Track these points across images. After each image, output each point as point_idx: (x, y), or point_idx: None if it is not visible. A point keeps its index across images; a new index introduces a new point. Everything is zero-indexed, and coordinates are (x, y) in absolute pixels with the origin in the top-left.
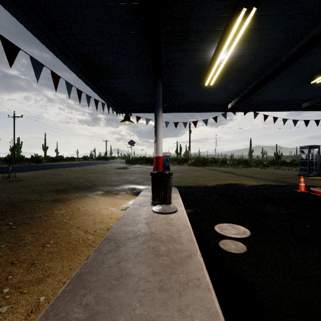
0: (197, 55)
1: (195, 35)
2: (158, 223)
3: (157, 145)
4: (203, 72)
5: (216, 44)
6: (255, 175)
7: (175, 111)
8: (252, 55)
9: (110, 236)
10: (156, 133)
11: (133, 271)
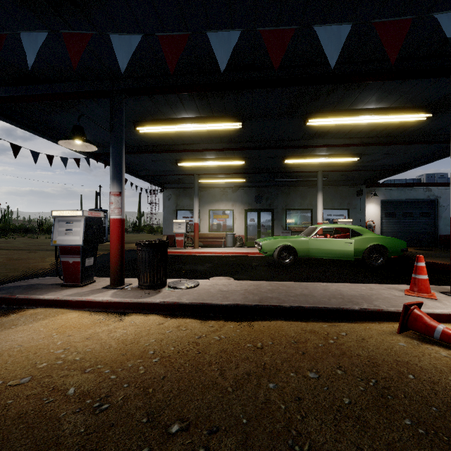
0: (177, 109)
1: (204, 104)
2: (224, 288)
3: (123, 201)
4: (150, 117)
5: (197, 116)
6: (47, 248)
7: (13, 121)
8: (190, 134)
9: (255, 302)
10: (121, 181)
11: (297, 293)
